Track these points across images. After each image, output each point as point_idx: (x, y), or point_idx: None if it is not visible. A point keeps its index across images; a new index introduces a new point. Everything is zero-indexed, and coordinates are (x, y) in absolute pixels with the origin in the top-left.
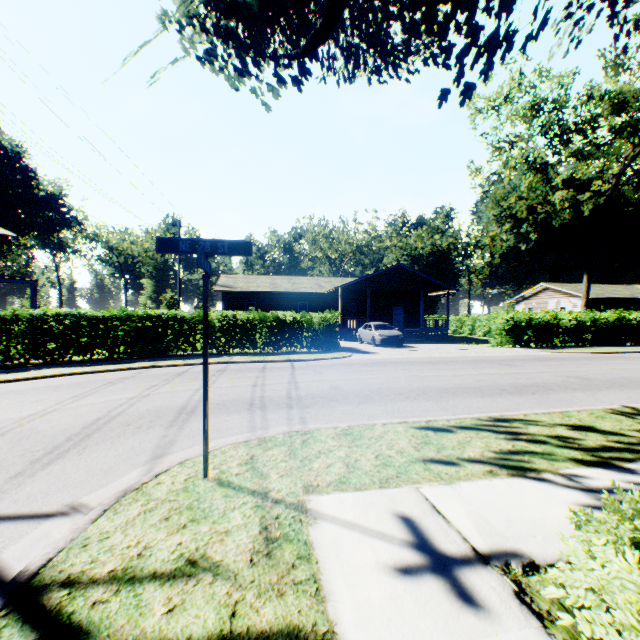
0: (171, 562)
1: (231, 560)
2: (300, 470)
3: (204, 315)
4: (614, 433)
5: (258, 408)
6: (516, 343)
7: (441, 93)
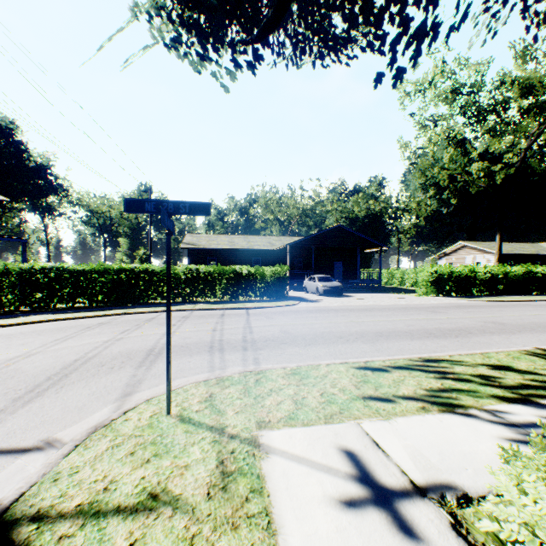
0: (134, 496)
1: (190, 494)
2: (253, 407)
3: (167, 268)
4: (529, 372)
5: (217, 350)
6: (439, 293)
7: (376, 76)
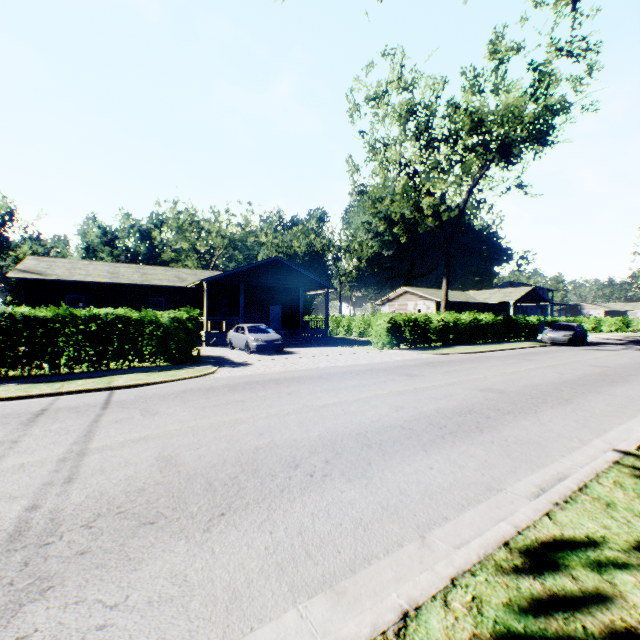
0: None
1: None
2: None
3: None
4: None
5: None
6: (397, 345)
7: None
